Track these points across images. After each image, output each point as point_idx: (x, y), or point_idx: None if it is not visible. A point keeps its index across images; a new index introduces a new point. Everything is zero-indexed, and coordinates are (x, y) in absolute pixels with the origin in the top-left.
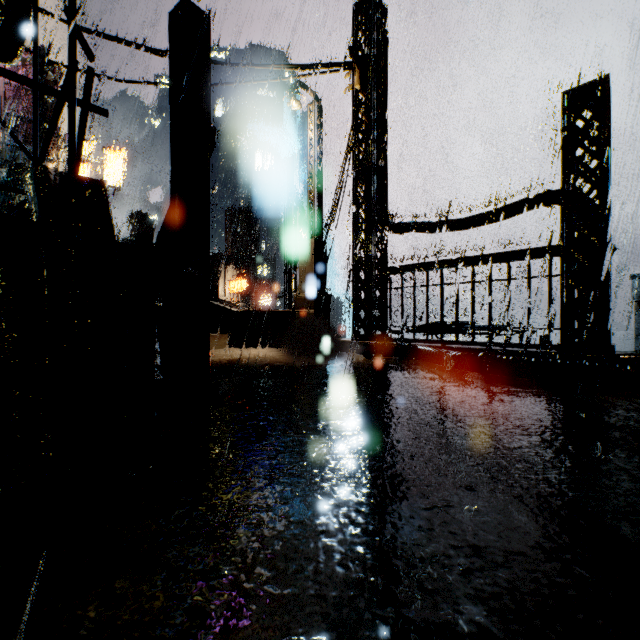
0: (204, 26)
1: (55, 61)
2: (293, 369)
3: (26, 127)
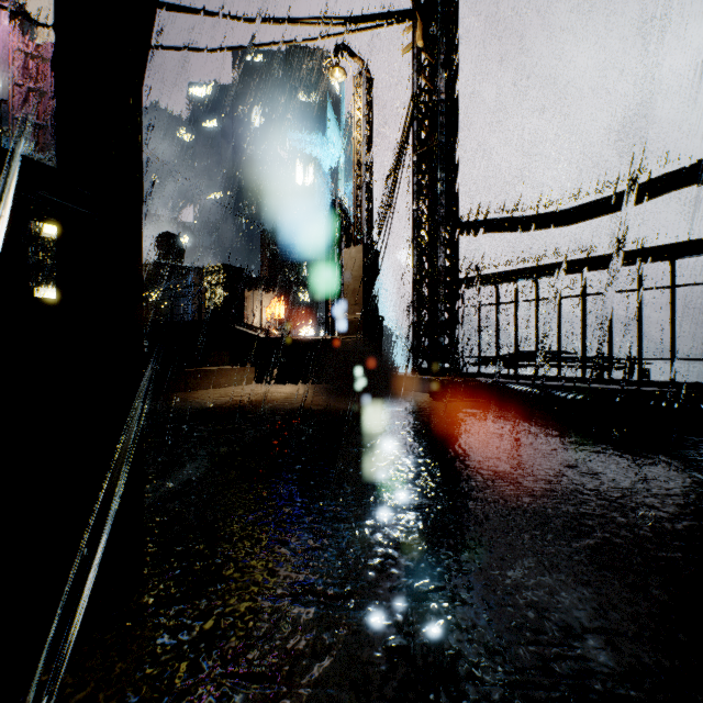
0: None
1: (36, 21)
2: (334, 417)
3: (38, 133)
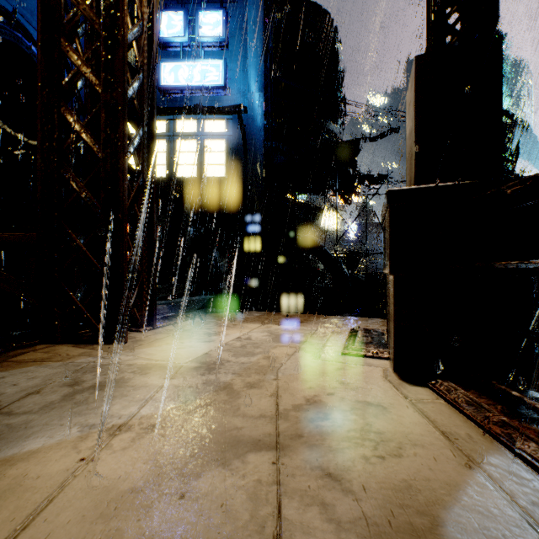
0: None
1: None
2: None
3: None
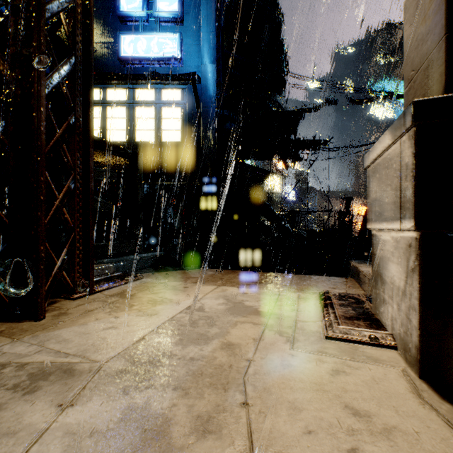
0: (351, 199)
1: None
2: None
3: None
